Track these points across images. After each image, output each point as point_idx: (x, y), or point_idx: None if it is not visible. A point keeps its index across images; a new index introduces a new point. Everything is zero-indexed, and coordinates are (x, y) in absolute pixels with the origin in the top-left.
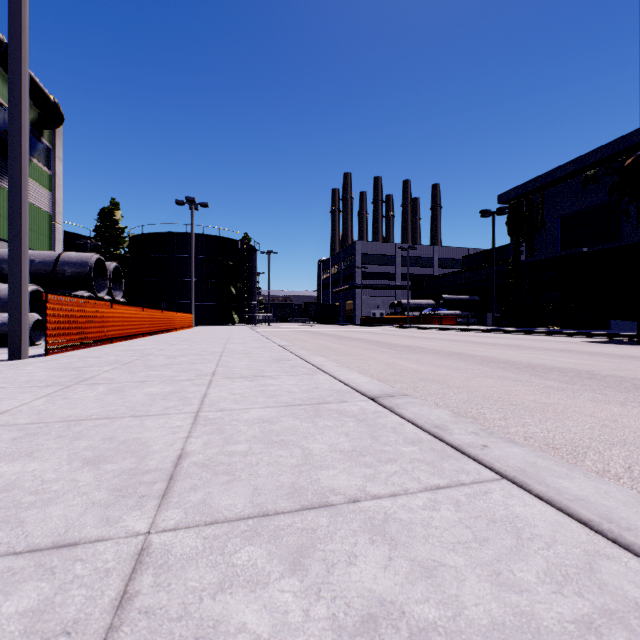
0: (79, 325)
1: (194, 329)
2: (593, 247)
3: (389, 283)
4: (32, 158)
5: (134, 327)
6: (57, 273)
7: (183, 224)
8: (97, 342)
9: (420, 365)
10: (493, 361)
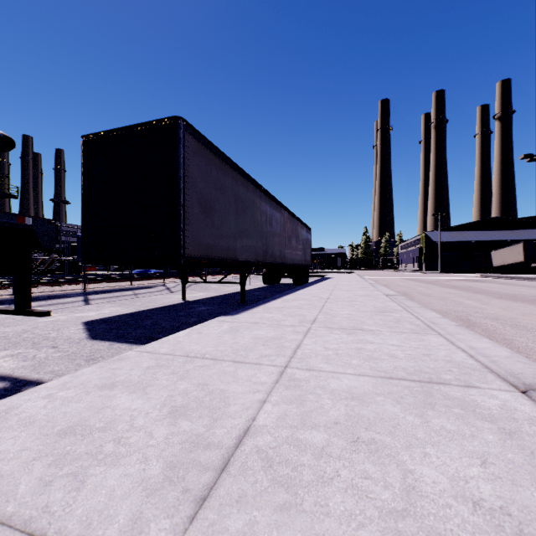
0: None
1: None
2: None
3: None
4: None
5: None
6: None
7: None
8: None
9: None
10: None
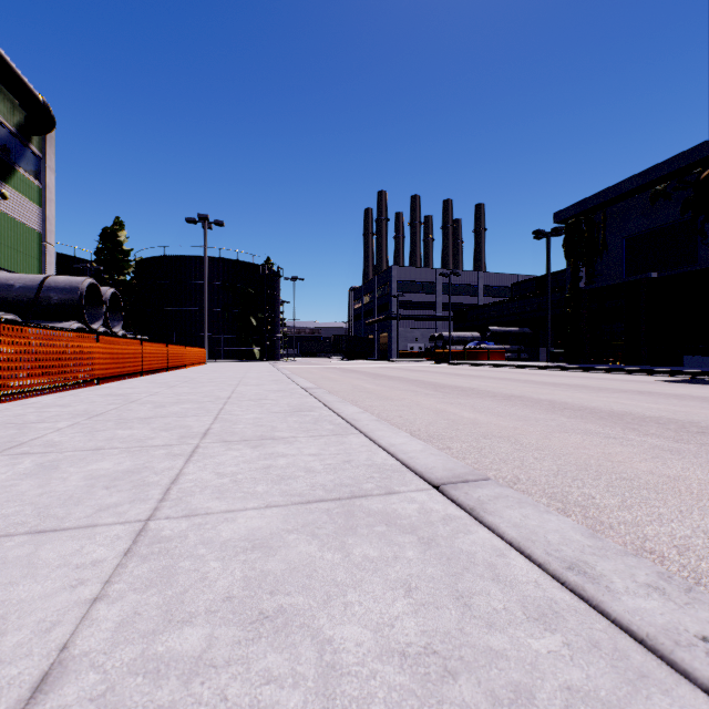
0: (49, 363)
1: (206, 366)
2: (663, 272)
3: (429, 313)
4: (18, 168)
5: (128, 364)
6: (41, 300)
7: (196, 246)
8: (76, 384)
9: (477, 413)
10: (566, 407)
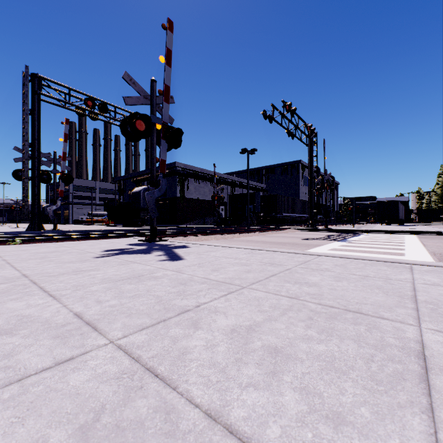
0: None
1: None
2: None
3: None
4: None
5: None
6: None
7: None
8: None
9: None
10: None
